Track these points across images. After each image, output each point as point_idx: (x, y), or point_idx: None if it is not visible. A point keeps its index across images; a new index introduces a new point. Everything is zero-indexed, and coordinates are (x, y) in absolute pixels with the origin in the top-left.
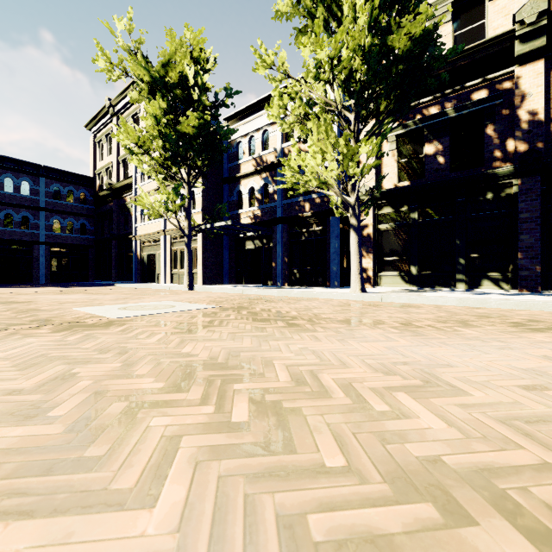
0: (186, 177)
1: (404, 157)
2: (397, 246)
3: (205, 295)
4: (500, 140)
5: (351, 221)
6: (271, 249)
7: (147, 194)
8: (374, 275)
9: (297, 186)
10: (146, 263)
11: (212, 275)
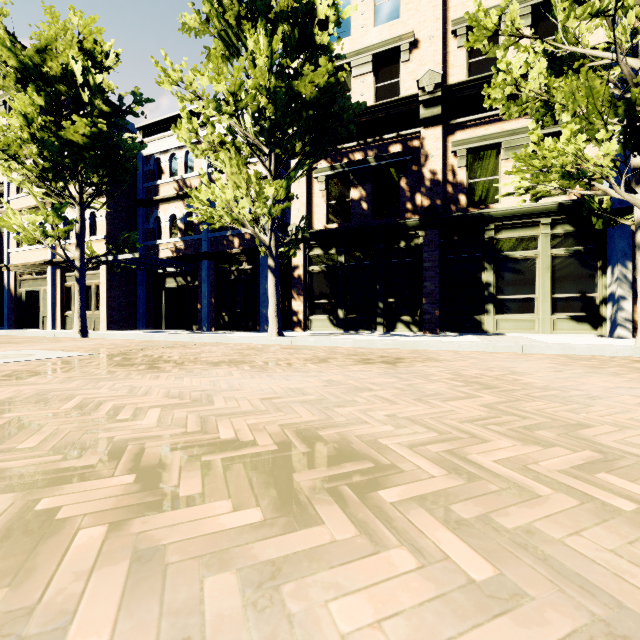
0: (78, 195)
1: (333, 199)
2: (326, 289)
3: (96, 342)
4: (411, 193)
5: (269, 262)
6: (196, 288)
7: (16, 212)
8: (305, 319)
9: (212, 220)
10: (25, 302)
11: (121, 318)
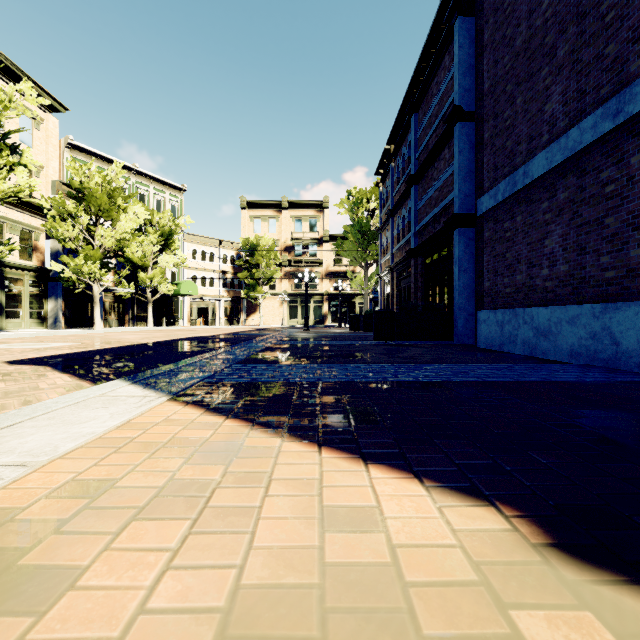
0: None
1: None
2: None
3: None
4: None
5: None
6: None
7: None
8: None
9: None
10: None
11: None
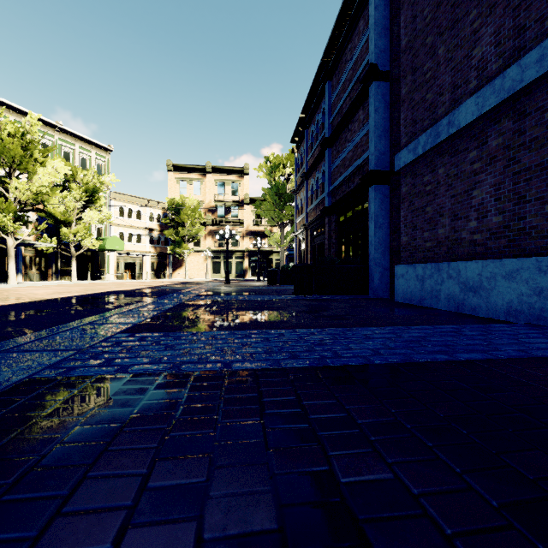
0: None
1: None
2: None
3: None
4: None
5: None
6: None
7: None
8: None
9: None
10: None
11: None
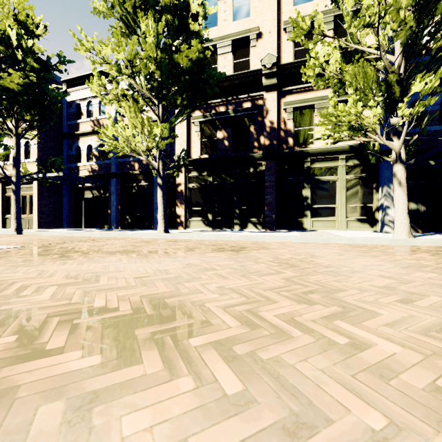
0: (14, 128)
1: (205, 137)
2: (200, 199)
3: (27, 238)
4: (257, 135)
5: (158, 180)
6: (107, 198)
7: None
8: (186, 220)
9: (117, 150)
10: None
11: (50, 220)
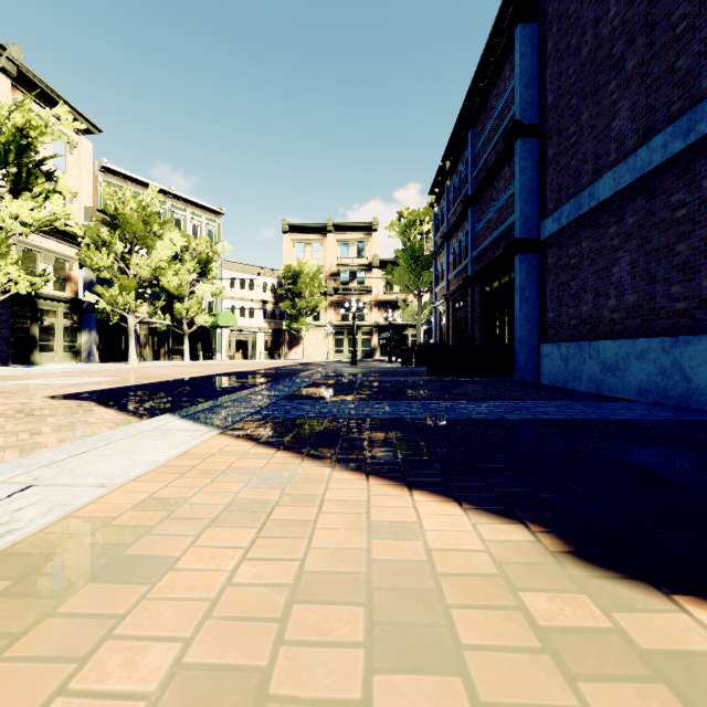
0: None
1: None
2: None
3: None
4: None
5: None
6: None
7: None
8: None
9: None
10: None
11: None
